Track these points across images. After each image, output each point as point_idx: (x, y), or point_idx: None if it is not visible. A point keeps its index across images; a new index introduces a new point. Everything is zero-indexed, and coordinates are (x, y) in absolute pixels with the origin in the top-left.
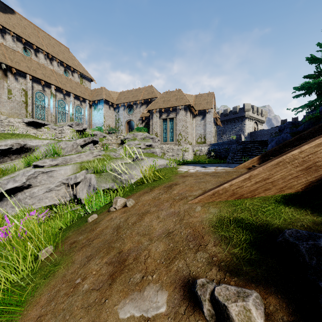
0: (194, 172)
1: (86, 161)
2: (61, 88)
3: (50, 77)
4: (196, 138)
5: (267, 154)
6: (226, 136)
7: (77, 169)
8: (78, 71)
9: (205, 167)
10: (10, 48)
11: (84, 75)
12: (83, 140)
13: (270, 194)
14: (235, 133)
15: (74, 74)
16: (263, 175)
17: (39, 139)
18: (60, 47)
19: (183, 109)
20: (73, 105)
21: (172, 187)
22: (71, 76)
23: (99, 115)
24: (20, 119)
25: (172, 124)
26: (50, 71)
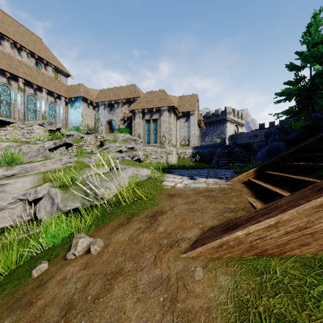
0: (182, 187)
1: (53, 169)
2: (30, 82)
3: (17, 69)
4: (180, 140)
5: (265, 167)
6: (208, 138)
7: (39, 181)
8: (52, 65)
9: (193, 179)
10: None
11: (60, 69)
12: (53, 143)
13: (310, 252)
14: (217, 135)
15: (48, 67)
16: (298, 222)
17: None
18: (31, 36)
19: (167, 110)
20: (46, 101)
21: (156, 218)
22: (44, 70)
23: (77, 114)
24: None
25: (156, 125)
26: (17, 62)
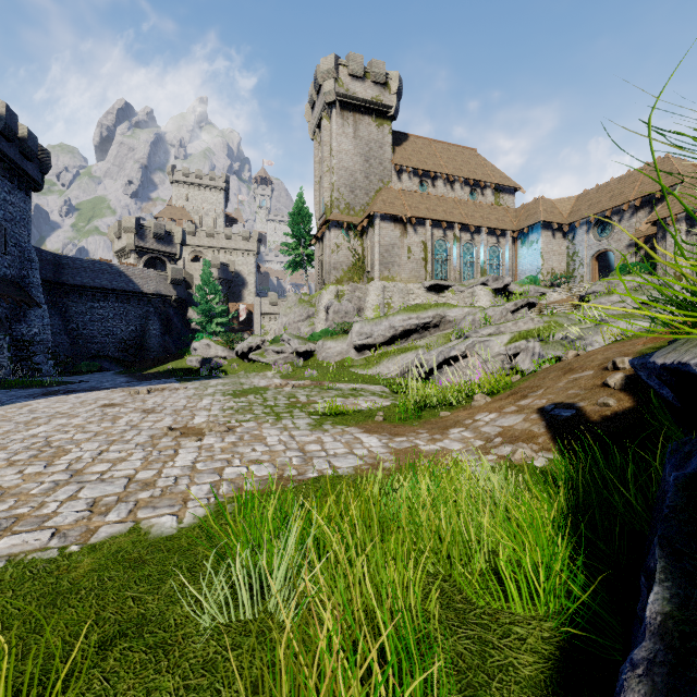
0: None
1: (525, 330)
2: (467, 225)
3: (453, 213)
4: None
5: None
6: None
7: (515, 339)
8: (492, 184)
9: None
10: (408, 191)
11: (502, 186)
12: (513, 304)
13: None
14: None
15: (485, 191)
16: None
17: (458, 307)
18: (463, 155)
19: None
20: (485, 246)
21: (630, 341)
22: (481, 197)
23: (532, 254)
24: (420, 284)
25: None
26: (451, 203)
